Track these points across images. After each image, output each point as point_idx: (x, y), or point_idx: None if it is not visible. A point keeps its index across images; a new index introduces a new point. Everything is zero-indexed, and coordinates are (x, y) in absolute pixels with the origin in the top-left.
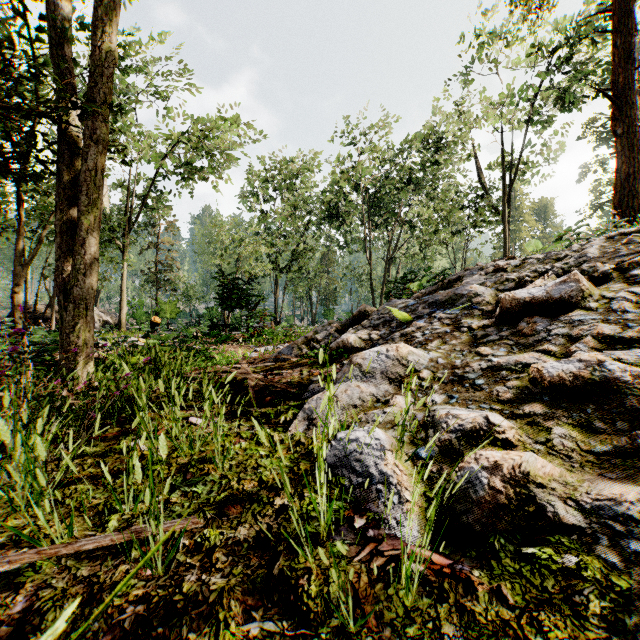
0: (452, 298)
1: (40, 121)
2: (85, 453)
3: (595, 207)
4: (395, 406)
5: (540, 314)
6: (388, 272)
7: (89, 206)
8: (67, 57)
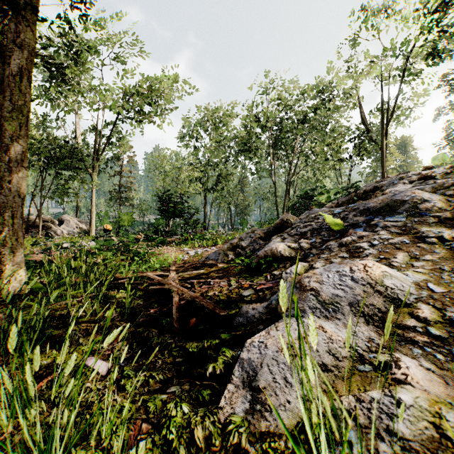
0: (389, 205)
1: None
2: None
3: (448, 141)
4: (412, 386)
5: None
6: (288, 191)
7: (14, 112)
8: None
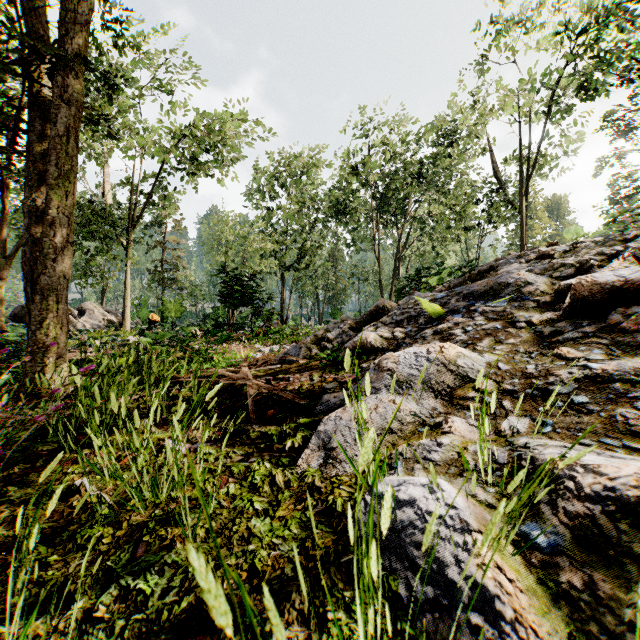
0: (493, 288)
1: (1, 78)
2: (6, 498)
3: (613, 202)
4: (453, 434)
5: (635, 303)
6: (397, 270)
7: (59, 179)
8: (40, 10)
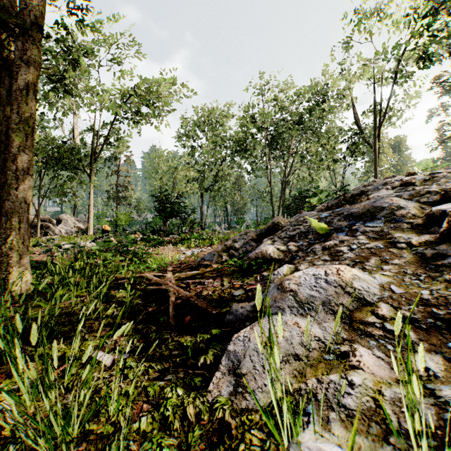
0: (370, 211)
1: None
2: None
3: (440, 141)
4: (363, 371)
5: None
6: (284, 191)
7: (20, 124)
8: None
